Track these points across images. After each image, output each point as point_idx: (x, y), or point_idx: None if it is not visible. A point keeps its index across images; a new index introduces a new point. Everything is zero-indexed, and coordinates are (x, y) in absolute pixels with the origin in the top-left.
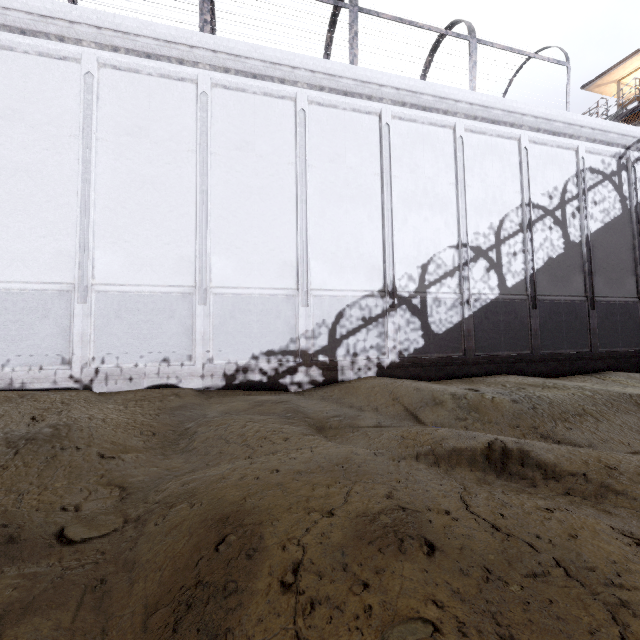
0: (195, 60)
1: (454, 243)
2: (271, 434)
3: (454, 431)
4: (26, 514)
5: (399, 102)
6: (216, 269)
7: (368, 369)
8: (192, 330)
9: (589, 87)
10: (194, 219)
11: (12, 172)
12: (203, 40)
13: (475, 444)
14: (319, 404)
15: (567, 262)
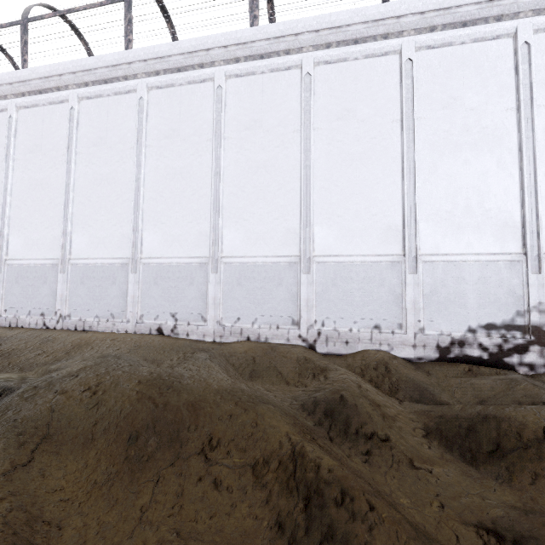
0: (400, 30)
1: None
2: None
3: None
4: None
5: None
6: (424, 236)
7: None
8: (401, 298)
9: None
10: (400, 188)
11: (255, 170)
12: (411, 6)
13: None
14: None
15: None
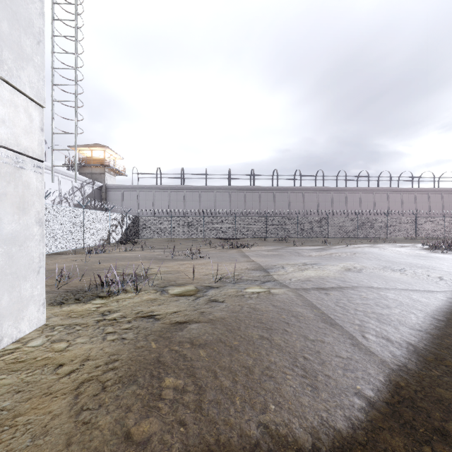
0: None
1: None
2: None
3: None
4: None
5: None
6: None
7: None
8: None
9: (70, 147)
10: None
11: None
12: None
13: None
14: None
15: None
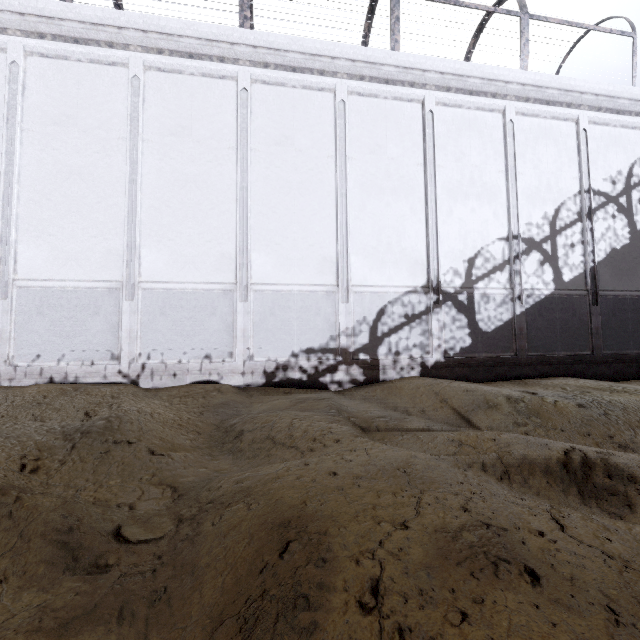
0: (235, 57)
1: (504, 235)
2: (320, 434)
3: (520, 437)
4: (84, 507)
5: (443, 87)
6: (256, 266)
7: (411, 369)
8: (233, 327)
9: None
10: (234, 216)
11: (67, 175)
12: (243, 36)
13: (549, 453)
14: (362, 404)
15: (633, 253)
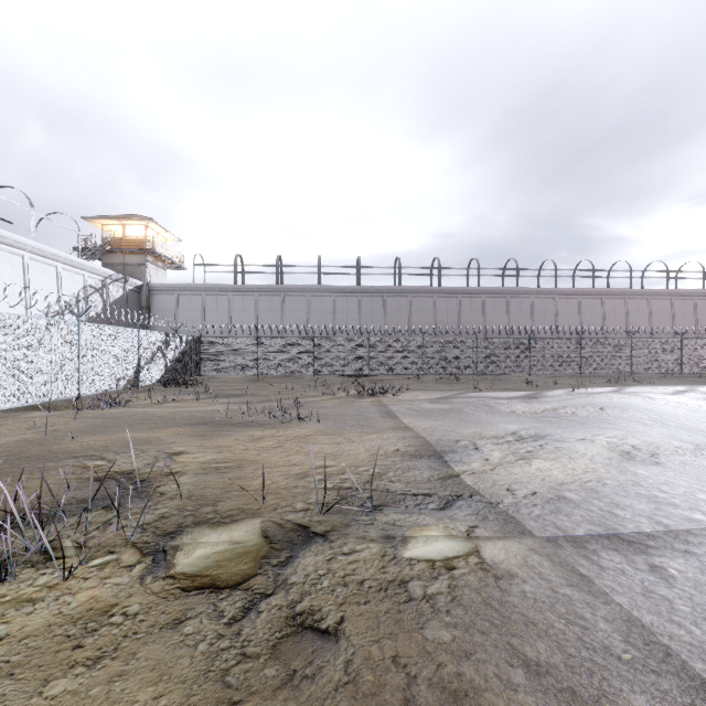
0: None
1: None
2: None
3: None
4: None
5: None
6: None
7: None
8: None
9: (87, 220)
10: None
11: None
12: None
13: None
14: None
15: None
